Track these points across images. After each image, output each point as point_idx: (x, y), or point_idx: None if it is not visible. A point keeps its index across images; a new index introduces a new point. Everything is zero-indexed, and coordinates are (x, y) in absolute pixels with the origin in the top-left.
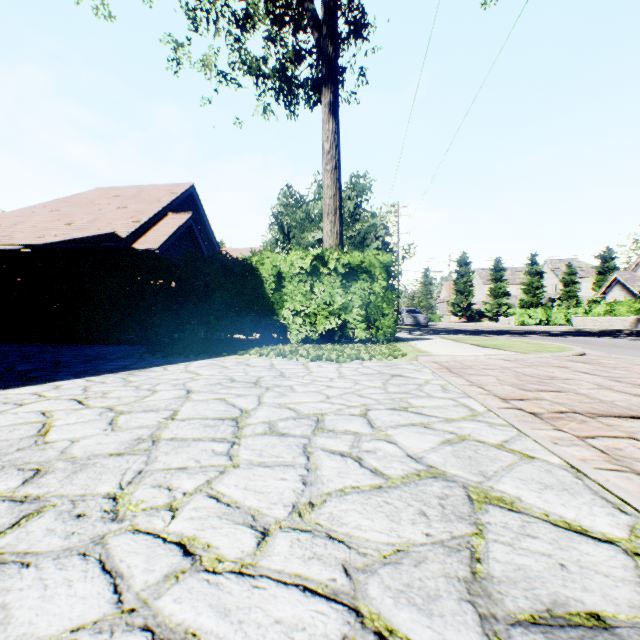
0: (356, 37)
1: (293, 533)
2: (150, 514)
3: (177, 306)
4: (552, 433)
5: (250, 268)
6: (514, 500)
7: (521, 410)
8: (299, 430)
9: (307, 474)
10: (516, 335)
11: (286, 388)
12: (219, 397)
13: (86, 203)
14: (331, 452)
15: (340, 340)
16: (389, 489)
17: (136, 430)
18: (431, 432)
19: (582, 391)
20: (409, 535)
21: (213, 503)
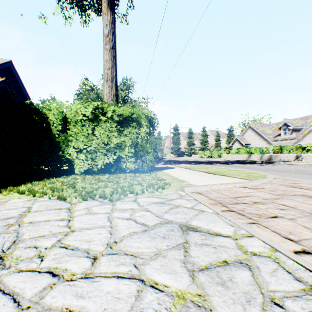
0: None
1: None
2: None
3: None
4: None
5: (38, 113)
6: None
7: None
8: None
9: None
10: (209, 164)
11: None
12: None
13: None
14: None
15: (116, 170)
16: None
17: None
18: None
19: None
20: None
21: None
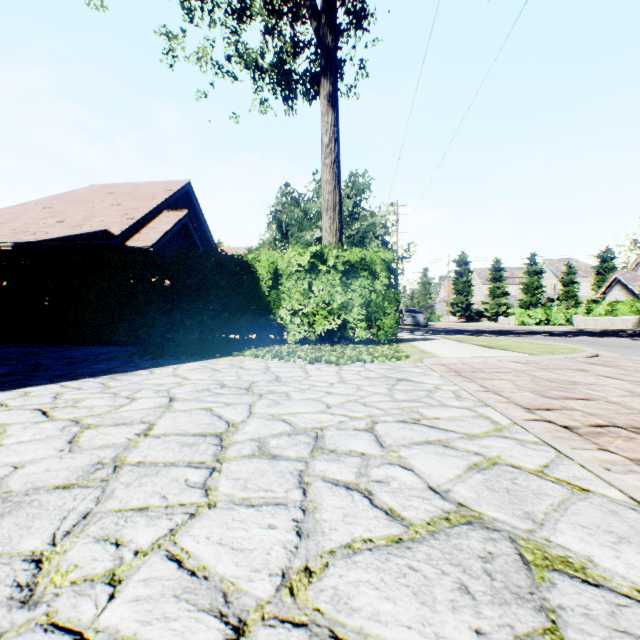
0: (356, 28)
1: (281, 630)
2: (79, 592)
3: (170, 305)
4: (599, 454)
5: (246, 266)
6: (585, 563)
7: (552, 423)
8: (294, 450)
9: (303, 518)
10: (519, 335)
11: (281, 395)
12: (205, 406)
13: (79, 200)
14: (333, 483)
15: (340, 340)
16: (412, 544)
17: (98, 451)
18: (453, 453)
19: (614, 399)
20: (452, 633)
21: (172, 570)
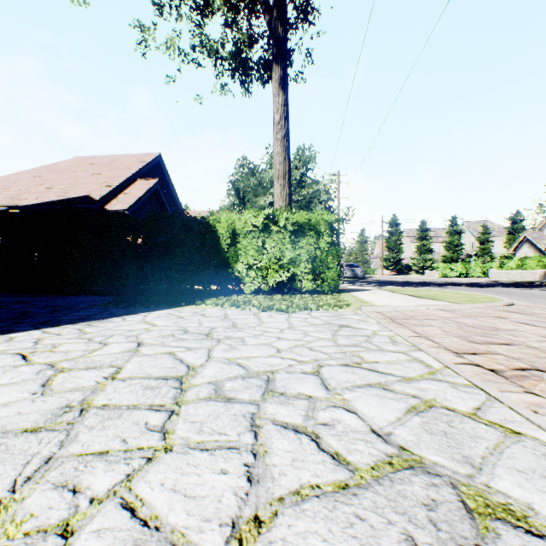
0: (303, 21)
1: None
2: (31, 545)
3: (142, 260)
4: (525, 397)
5: (208, 226)
6: (526, 511)
7: (479, 366)
8: (247, 393)
9: (254, 463)
10: (443, 286)
11: (237, 340)
12: (168, 351)
13: (65, 170)
14: (283, 426)
15: (289, 291)
16: (358, 490)
17: (68, 394)
18: (392, 396)
19: (533, 344)
20: None
21: (125, 520)
